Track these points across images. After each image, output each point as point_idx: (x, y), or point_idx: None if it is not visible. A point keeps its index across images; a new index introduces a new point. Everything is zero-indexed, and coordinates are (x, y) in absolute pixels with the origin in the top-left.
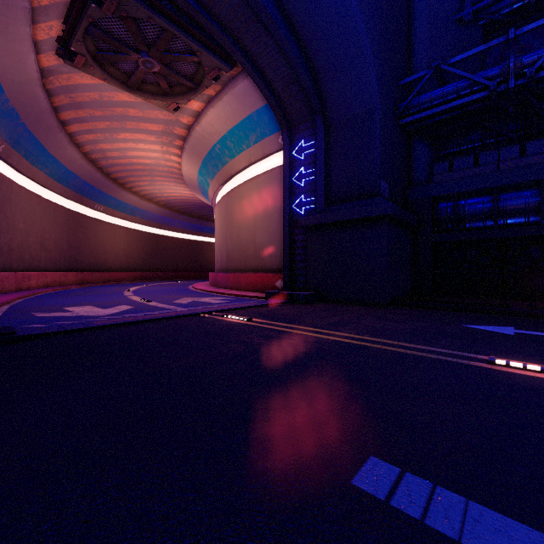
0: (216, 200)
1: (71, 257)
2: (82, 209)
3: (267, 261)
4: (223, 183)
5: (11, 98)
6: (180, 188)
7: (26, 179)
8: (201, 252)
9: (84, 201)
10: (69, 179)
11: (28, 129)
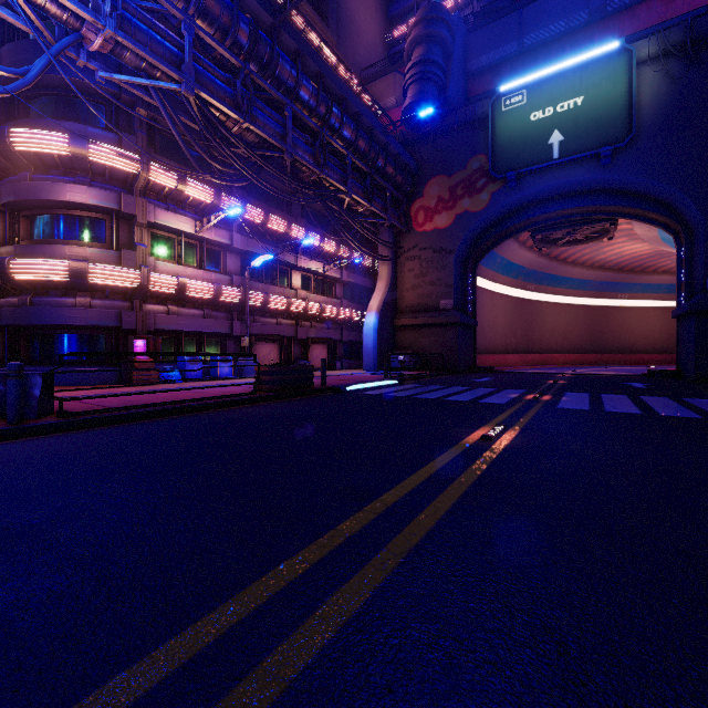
0: None
1: (593, 342)
2: (606, 301)
3: None
4: None
5: (529, 267)
6: None
7: (553, 296)
8: None
9: (604, 296)
10: (585, 285)
11: (544, 273)
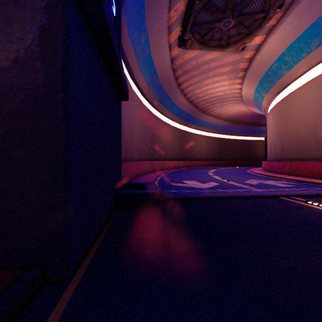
0: (268, 108)
1: (181, 153)
2: (186, 128)
3: None
4: (278, 92)
5: (160, 79)
6: (239, 106)
7: (165, 117)
8: (252, 148)
9: (186, 124)
10: (180, 114)
11: (166, 93)
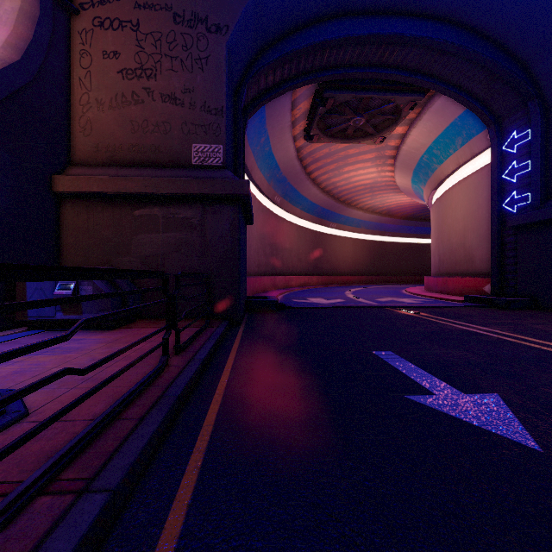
0: (432, 203)
1: (315, 265)
2: (322, 228)
3: (477, 265)
4: (435, 188)
5: (283, 171)
6: (399, 196)
7: (290, 215)
8: (427, 255)
9: (323, 223)
10: (313, 209)
11: (291, 185)
